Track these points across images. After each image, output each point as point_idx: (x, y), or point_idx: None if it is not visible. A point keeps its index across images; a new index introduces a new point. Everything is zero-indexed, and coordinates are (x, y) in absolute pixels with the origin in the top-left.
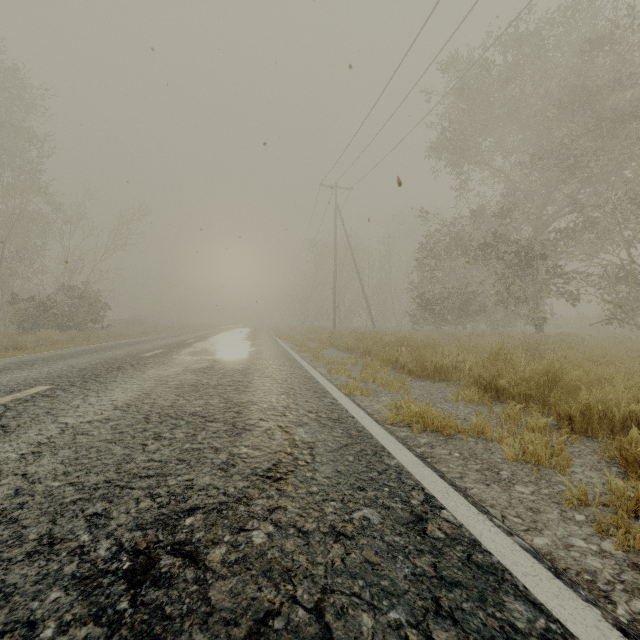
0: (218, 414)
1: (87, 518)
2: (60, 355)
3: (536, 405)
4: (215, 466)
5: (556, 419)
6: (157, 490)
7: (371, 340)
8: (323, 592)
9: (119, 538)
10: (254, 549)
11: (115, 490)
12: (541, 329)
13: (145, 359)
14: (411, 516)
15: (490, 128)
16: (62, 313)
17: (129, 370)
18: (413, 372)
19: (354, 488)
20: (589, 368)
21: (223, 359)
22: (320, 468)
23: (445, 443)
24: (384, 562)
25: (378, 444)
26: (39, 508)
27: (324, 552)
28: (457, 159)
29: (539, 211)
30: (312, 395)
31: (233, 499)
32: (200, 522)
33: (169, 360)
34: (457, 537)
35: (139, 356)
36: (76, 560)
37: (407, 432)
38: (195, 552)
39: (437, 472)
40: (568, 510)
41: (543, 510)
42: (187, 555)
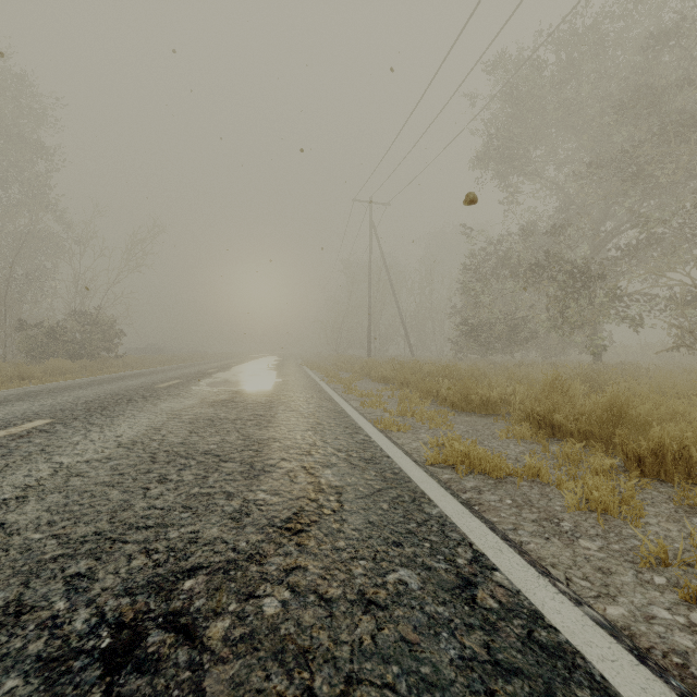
0: (234, 453)
1: (67, 580)
2: (68, 386)
3: (598, 443)
4: (226, 515)
5: (623, 460)
6: (155, 544)
7: (409, 370)
8: (347, 682)
9: (101, 606)
10: (264, 622)
11: (105, 544)
12: (599, 358)
13: (159, 390)
14: (457, 579)
15: (542, 135)
16: (73, 340)
17: (140, 402)
18: (456, 405)
19: (388, 543)
20: (659, 401)
21: (245, 390)
22: (349, 518)
23: (495, 487)
24: (424, 641)
25: (417, 489)
26: (12, 566)
27: (350, 627)
28: (505, 170)
29: (597, 227)
30: (342, 431)
31: (244, 556)
32: (202, 586)
33: (185, 391)
34: (514, 607)
35: (153, 387)
36: (45, 635)
37: (450, 474)
38: (192, 626)
39: (487, 523)
40: (645, 571)
41: (615, 571)
42: (182, 630)
